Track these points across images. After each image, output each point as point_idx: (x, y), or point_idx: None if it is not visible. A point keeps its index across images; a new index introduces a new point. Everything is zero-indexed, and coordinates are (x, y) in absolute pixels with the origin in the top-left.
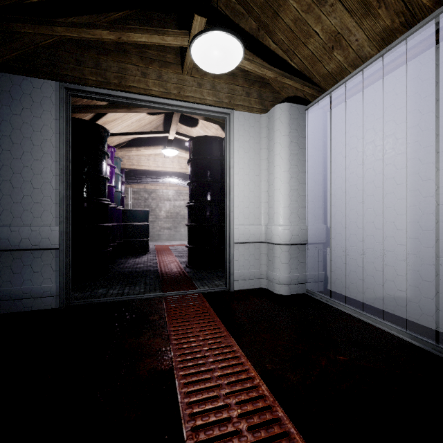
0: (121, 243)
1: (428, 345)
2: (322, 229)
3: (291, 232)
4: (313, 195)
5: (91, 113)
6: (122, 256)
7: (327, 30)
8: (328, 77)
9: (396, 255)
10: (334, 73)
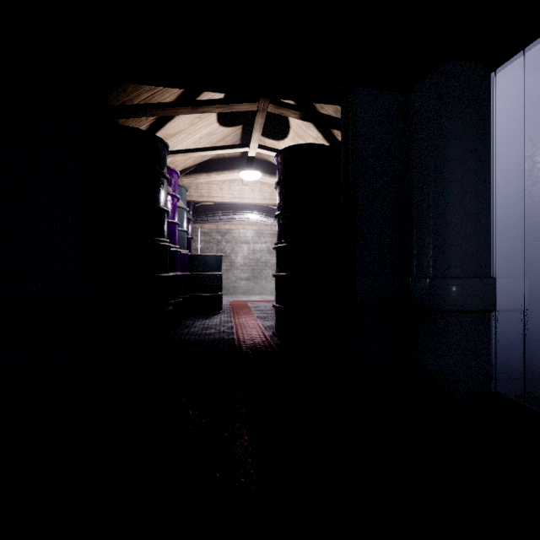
0: (187, 298)
1: None
2: (522, 284)
3: (465, 290)
4: (505, 224)
5: (146, 123)
6: (187, 316)
7: None
8: None
9: None
10: None
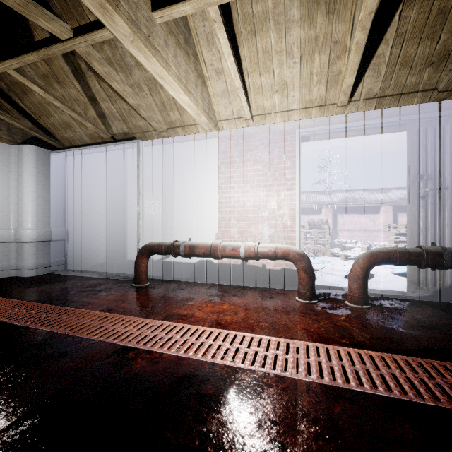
0: None
1: (104, 276)
2: (63, 231)
3: (38, 234)
4: (57, 209)
5: None
6: None
7: (62, 119)
8: (66, 139)
9: (101, 242)
10: (69, 139)
